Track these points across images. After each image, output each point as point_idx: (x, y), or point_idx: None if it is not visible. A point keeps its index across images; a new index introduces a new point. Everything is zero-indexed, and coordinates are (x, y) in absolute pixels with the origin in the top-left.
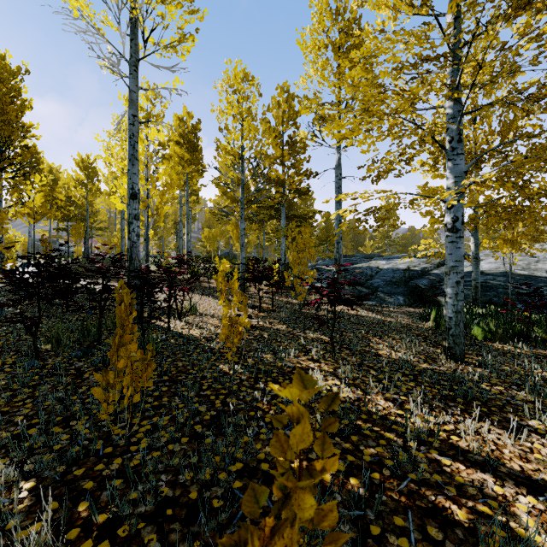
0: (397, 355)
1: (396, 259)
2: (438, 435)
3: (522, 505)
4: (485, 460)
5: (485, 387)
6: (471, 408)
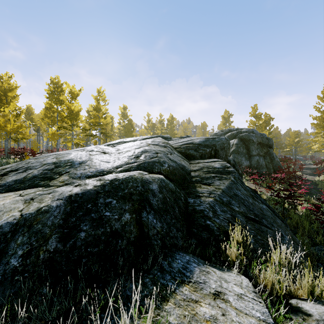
0: None
1: None
2: None
3: None
4: None
5: None
6: None
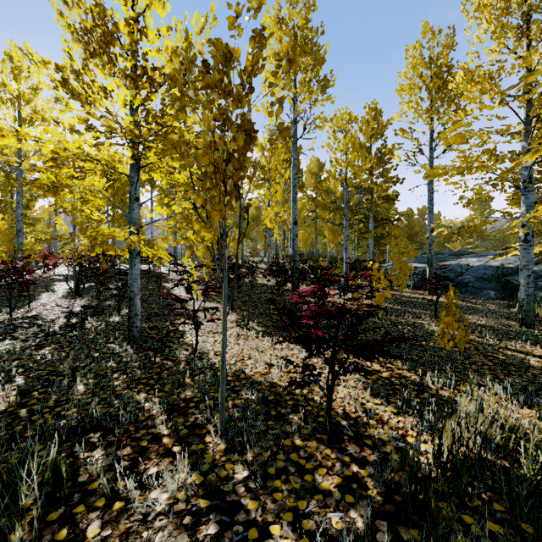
0: (482, 322)
1: (488, 256)
2: (499, 343)
3: (532, 359)
4: (522, 352)
5: (541, 337)
6: (525, 342)
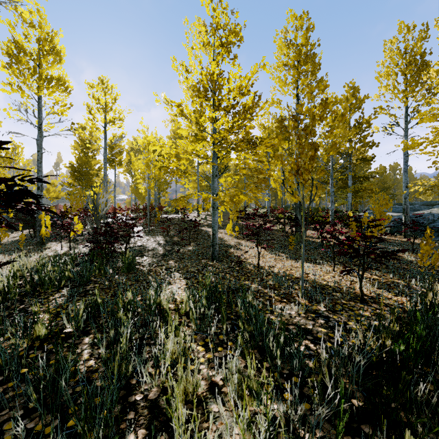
0: None
1: None
2: None
3: None
4: None
5: None
6: None
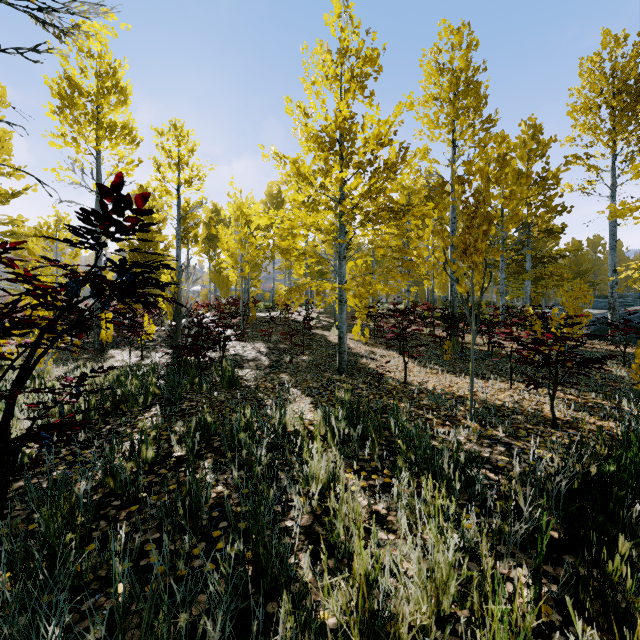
0: None
1: None
2: None
3: None
4: None
5: None
6: None
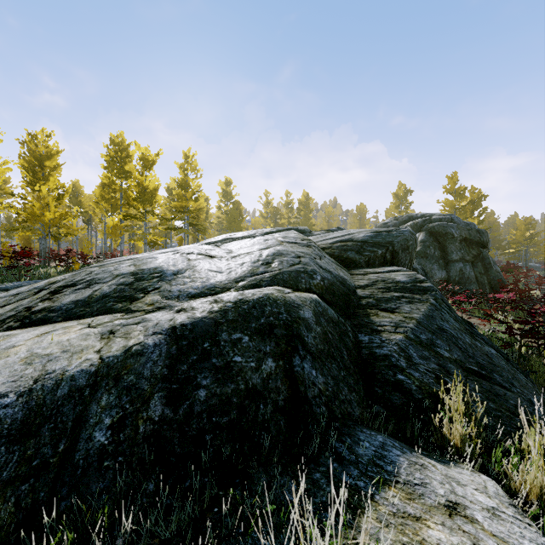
0: None
1: None
2: None
3: None
4: None
5: None
6: None
